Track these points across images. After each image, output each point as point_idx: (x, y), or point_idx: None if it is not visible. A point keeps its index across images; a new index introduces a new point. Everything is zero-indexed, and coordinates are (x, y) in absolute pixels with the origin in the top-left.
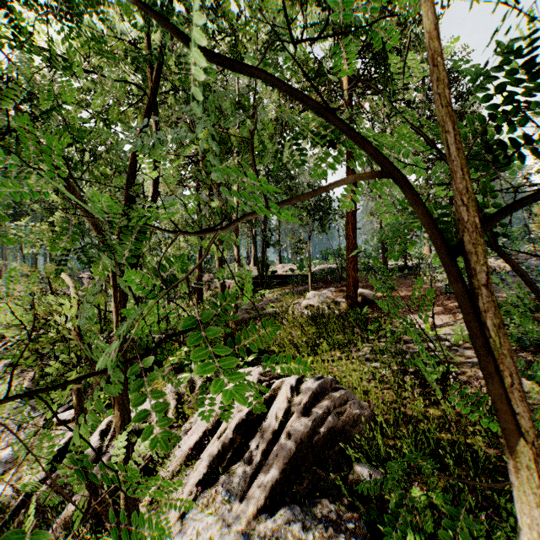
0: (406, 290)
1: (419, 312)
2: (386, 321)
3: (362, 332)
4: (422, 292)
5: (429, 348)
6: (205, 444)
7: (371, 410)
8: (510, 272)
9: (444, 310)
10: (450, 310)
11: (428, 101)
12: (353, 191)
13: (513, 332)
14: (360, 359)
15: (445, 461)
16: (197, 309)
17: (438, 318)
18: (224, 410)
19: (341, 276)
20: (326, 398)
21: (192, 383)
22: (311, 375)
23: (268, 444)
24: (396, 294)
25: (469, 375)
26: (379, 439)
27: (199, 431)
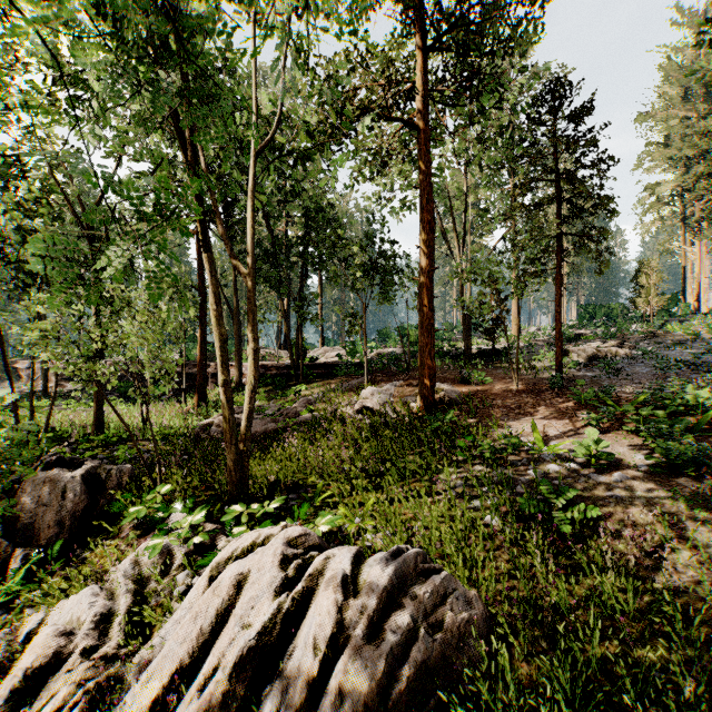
0: (498, 384)
1: (523, 417)
2: (480, 431)
3: (446, 448)
4: (520, 387)
5: (547, 473)
6: (175, 697)
7: (484, 604)
8: (625, 358)
9: (555, 413)
10: (565, 412)
11: (529, 121)
12: (429, 241)
13: (667, 448)
14: (449, 497)
15: (624, 707)
16: (196, 415)
17: (550, 425)
18: (215, 622)
19: (408, 364)
20: (408, 597)
21: (167, 556)
22: (374, 527)
23: (299, 710)
24: (487, 391)
25: (615, 518)
26: (506, 670)
27: (164, 672)
